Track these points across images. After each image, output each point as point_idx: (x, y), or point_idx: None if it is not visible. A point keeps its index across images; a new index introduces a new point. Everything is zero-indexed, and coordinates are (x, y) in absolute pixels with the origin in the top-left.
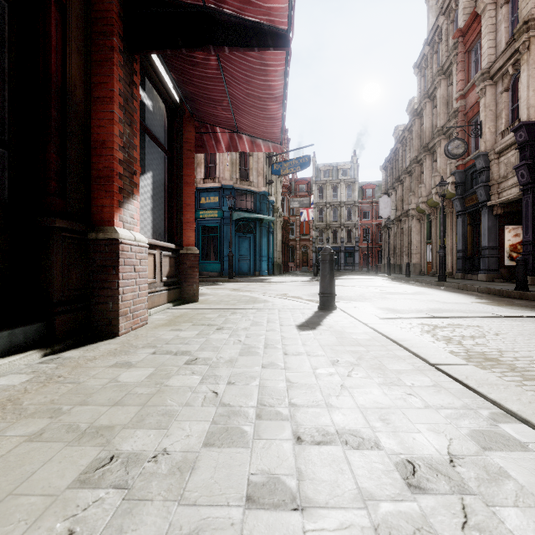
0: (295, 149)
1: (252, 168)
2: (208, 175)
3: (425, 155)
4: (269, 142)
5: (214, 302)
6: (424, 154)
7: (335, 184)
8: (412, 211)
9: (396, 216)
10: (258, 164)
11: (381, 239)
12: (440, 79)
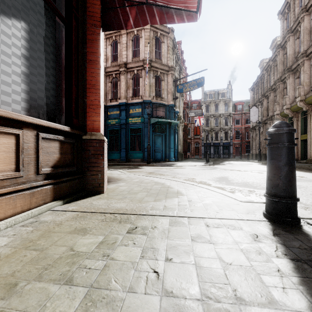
0: (193, 73)
1: (164, 89)
2: (134, 94)
3: (289, 75)
4: (183, 11)
5: (120, 194)
6: (288, 73)
7: (217, 102)
8: (277, 115)
9: (262, 120)
10: (168, 86)
11: (248, 137)
12: (304, 15)
